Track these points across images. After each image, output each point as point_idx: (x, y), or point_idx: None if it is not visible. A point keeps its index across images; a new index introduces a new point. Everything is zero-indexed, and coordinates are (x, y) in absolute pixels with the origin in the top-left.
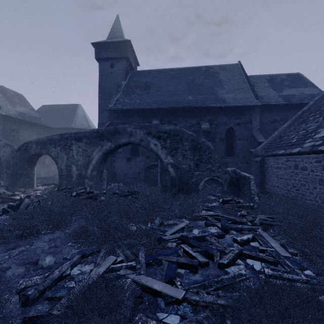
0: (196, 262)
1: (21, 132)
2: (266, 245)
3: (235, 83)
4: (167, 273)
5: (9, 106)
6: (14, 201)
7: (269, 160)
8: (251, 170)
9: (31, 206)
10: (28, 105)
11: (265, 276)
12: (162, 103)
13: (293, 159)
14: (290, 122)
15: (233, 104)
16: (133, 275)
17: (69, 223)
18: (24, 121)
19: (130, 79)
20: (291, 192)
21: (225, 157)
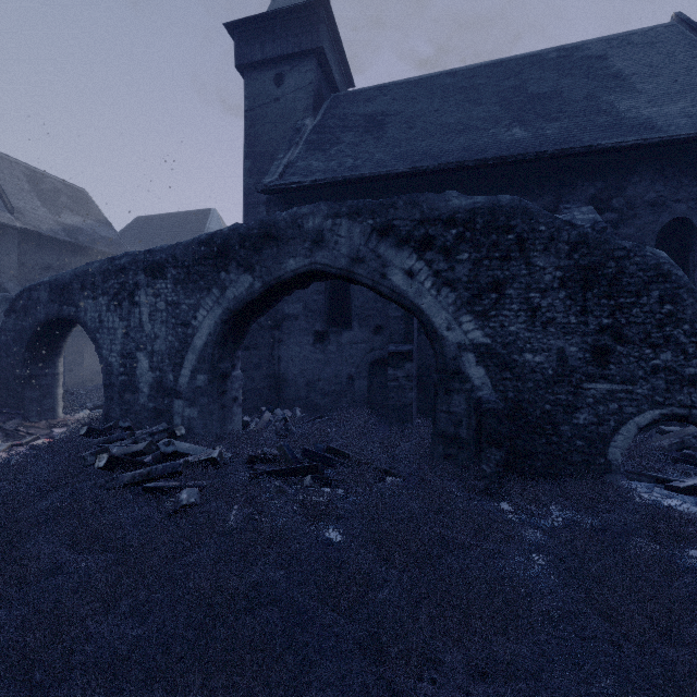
0: None
1: None
2: None
3: (680, 71)
4: None
5: (42, 211)
6: None
7: None
8: None
9: None
10: (95, 213)
11: None
12: (423, 158)
13: None
14: None
15: (691, 129)
16: None
17: None
18: (76, 248)
19: (329, 112)
20: None
21: None
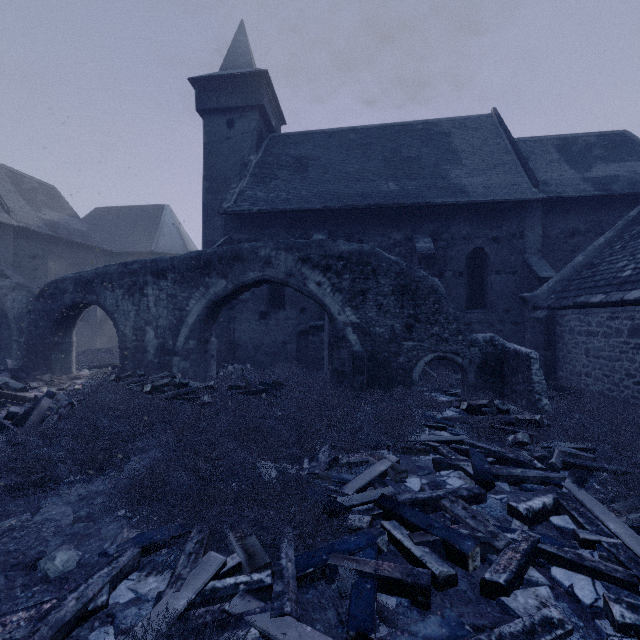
0: (426, 579)
1: (51, 261)
2: (594, 527)
3: (487, 154)
4: (353, 611)
5: (27, 209)
6: (25, 403)
7: (567, 317)
8: (525, 338)
9: (52, 415)
10: (66, 207)
11: (613, 627)
12: (332, 198)
13: (627, 314)
14: (611, 233)
15: (483, 197)
16: (264, 617)
17: (128, 456)
18: (56, 239)
19: (268, 150)
20: (622, 388)
21: (466, 311)
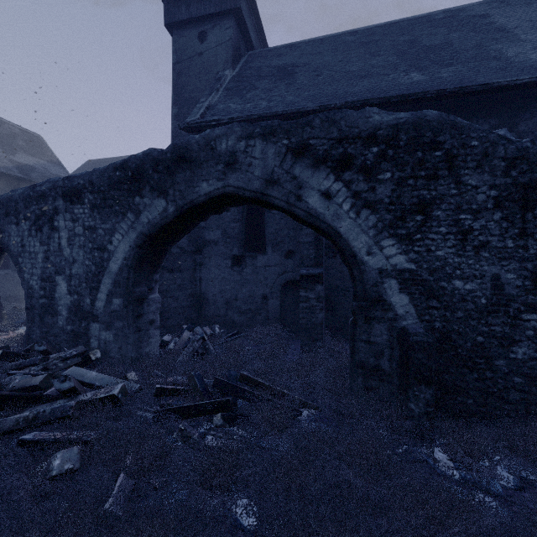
0: None
1: None
2: None
3: None
4: None
5: None
6: None
7: None
8: None
9: None
10: (48, 154)
11: None
12: (330, 99)
13: None
14: None
15: None
16: None
17: None
18: (28, 183)
19: (246, 65)
20: None
21: None
